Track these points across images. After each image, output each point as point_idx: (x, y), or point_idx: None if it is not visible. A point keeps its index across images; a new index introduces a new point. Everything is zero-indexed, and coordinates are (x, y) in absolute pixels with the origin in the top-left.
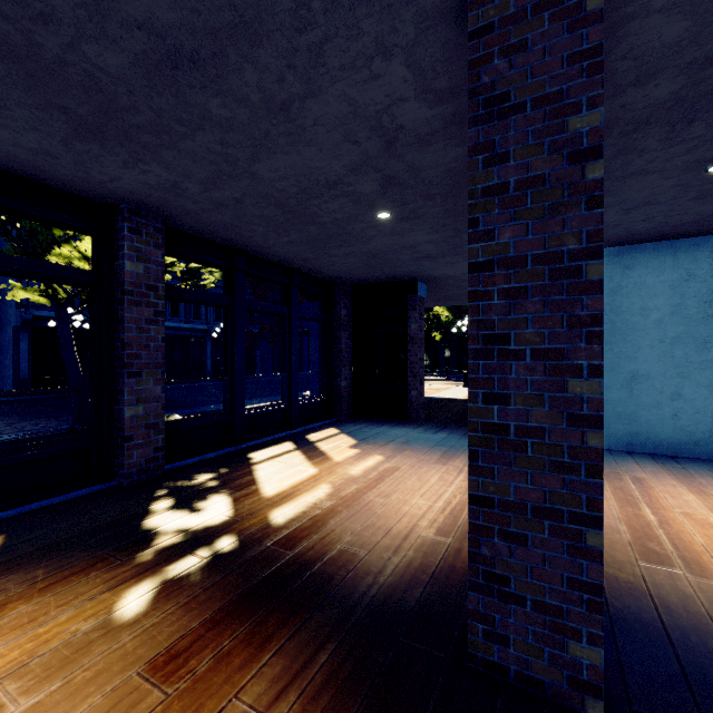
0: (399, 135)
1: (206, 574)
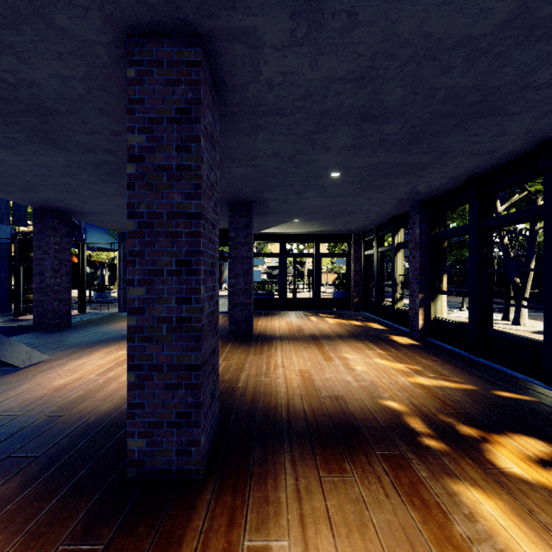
0: (302, 2)
1: (392, 421)
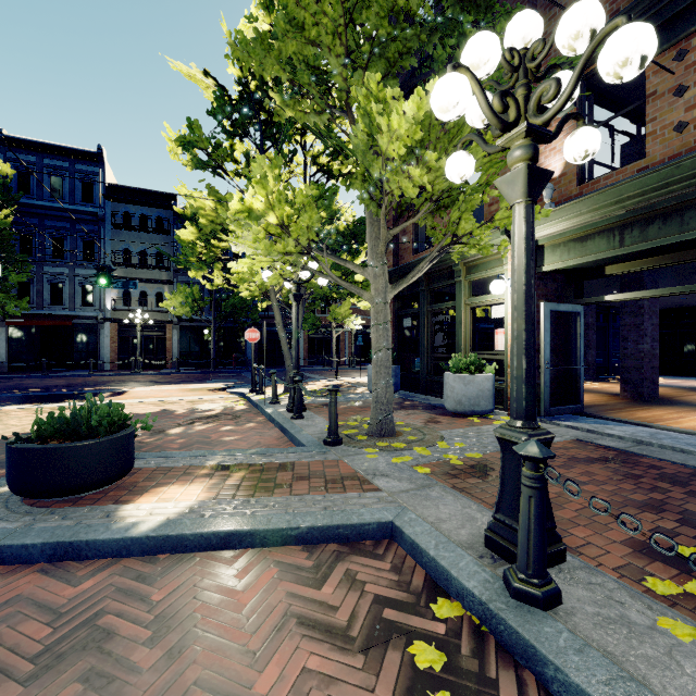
0: None
1: None
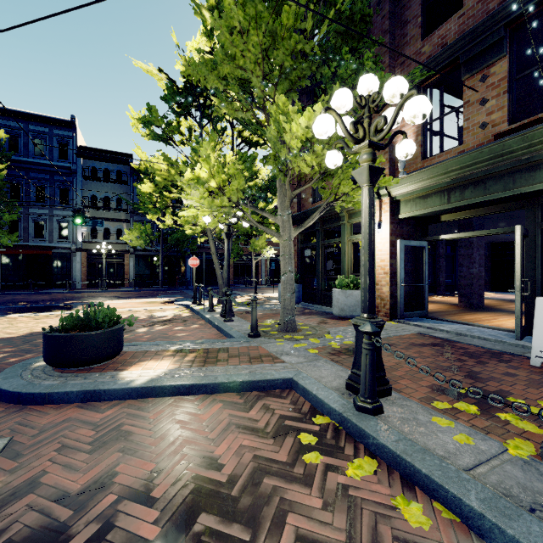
0: None
1: None
